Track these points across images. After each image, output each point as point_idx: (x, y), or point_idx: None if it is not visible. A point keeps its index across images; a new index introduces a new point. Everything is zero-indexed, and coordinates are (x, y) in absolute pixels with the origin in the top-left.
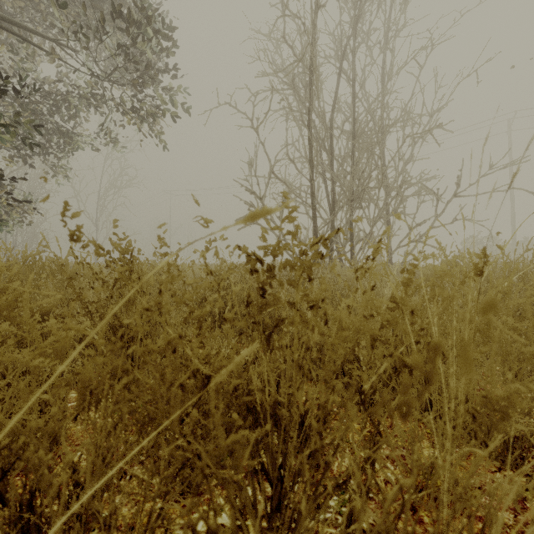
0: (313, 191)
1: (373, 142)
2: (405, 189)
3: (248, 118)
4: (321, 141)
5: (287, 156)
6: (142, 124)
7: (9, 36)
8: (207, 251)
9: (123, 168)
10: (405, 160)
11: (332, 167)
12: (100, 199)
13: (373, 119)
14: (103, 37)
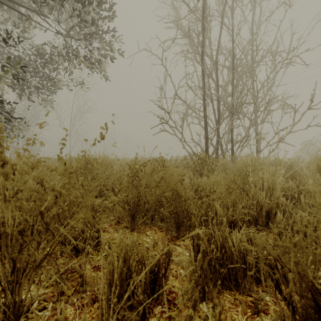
0: (205, 107)
1: (250, 69)
2: (271, 105)
3: (159, 59)
4: (210, 72)
5: (187, 83)
6: (90, 67)
7: (7, 12)
8: (102, 139)
9: (85, 101)
10: (268, 86)
11: (218, 91)
12: (72, 120)
13: (246, 58)
14: (61, 4)
